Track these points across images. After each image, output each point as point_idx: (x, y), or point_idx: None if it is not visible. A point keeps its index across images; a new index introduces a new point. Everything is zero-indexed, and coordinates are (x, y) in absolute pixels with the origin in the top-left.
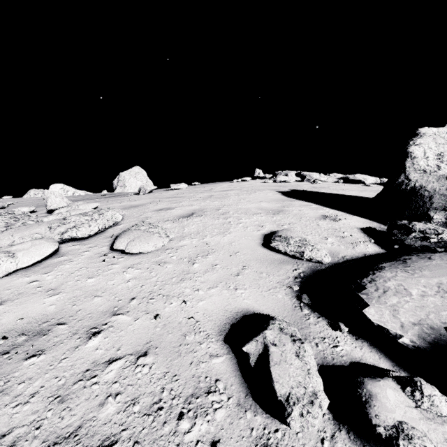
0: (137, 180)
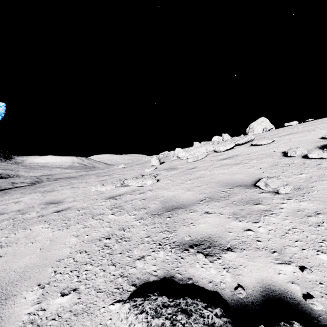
0: (262, 126)
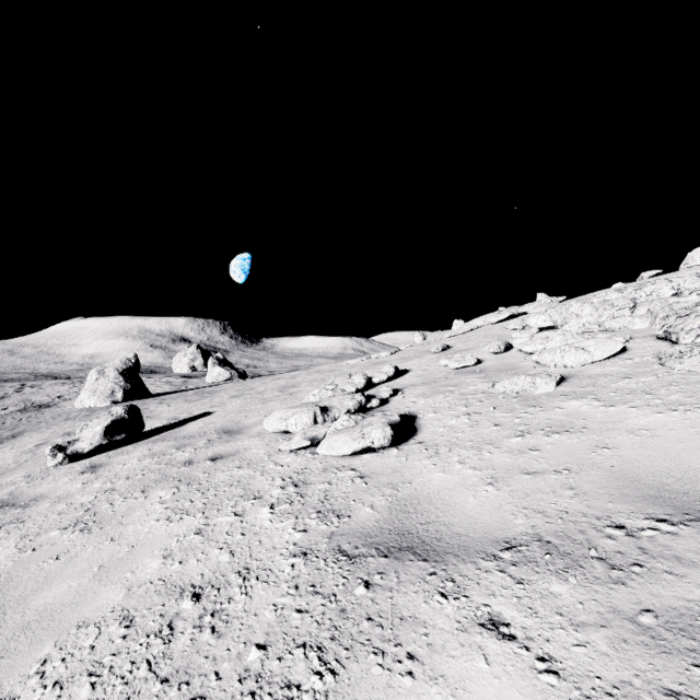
0: None
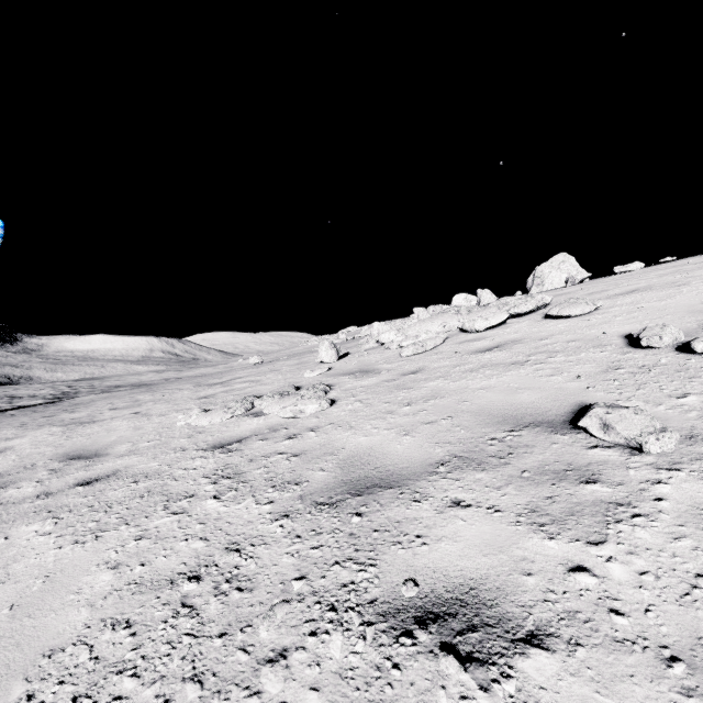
0: (562, 273)
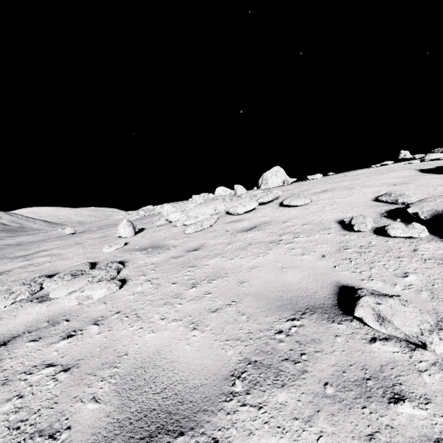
0: (277, 177)
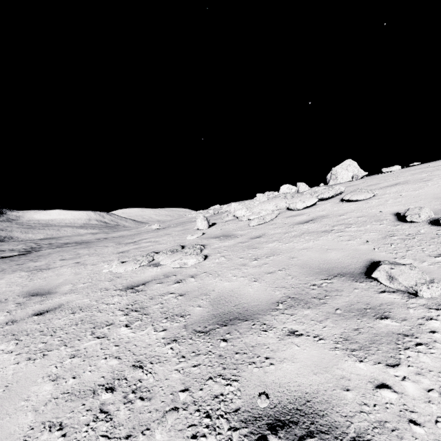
0: (348, 172)
